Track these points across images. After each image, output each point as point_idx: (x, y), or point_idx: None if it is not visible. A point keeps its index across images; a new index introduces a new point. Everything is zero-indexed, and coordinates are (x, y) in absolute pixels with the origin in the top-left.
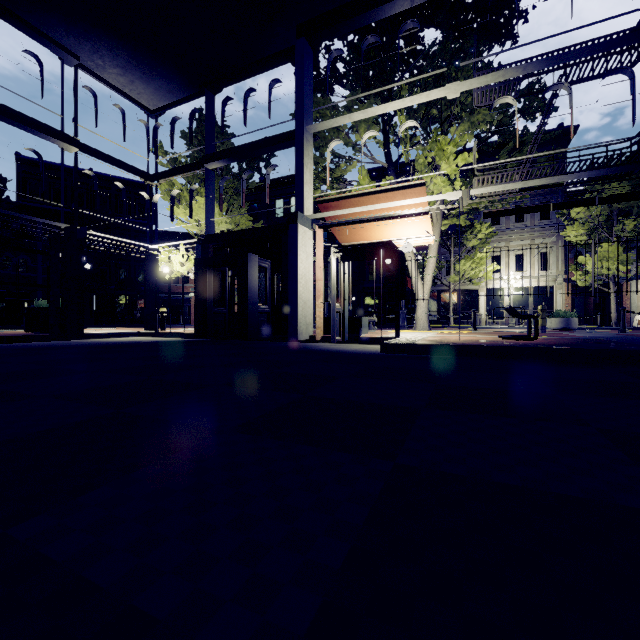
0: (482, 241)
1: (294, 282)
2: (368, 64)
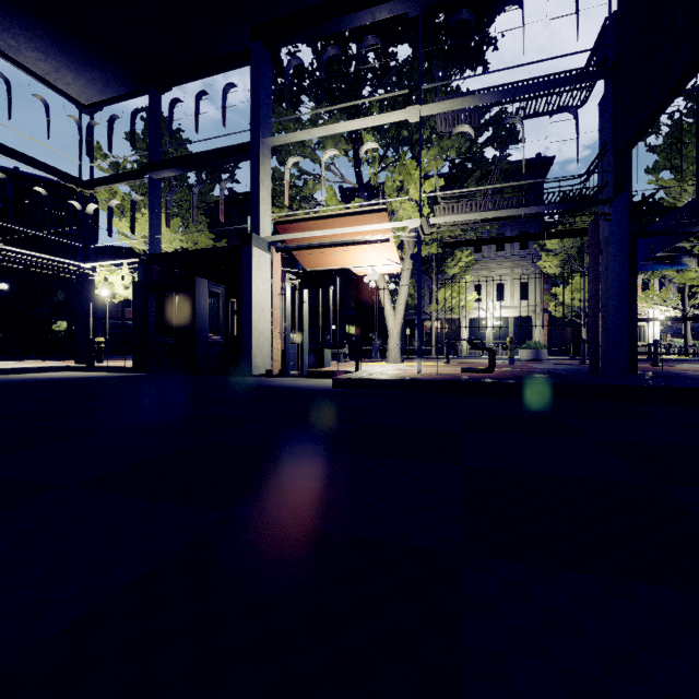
0: (463, 269)
1: (248, 310)
2: (332, 77)
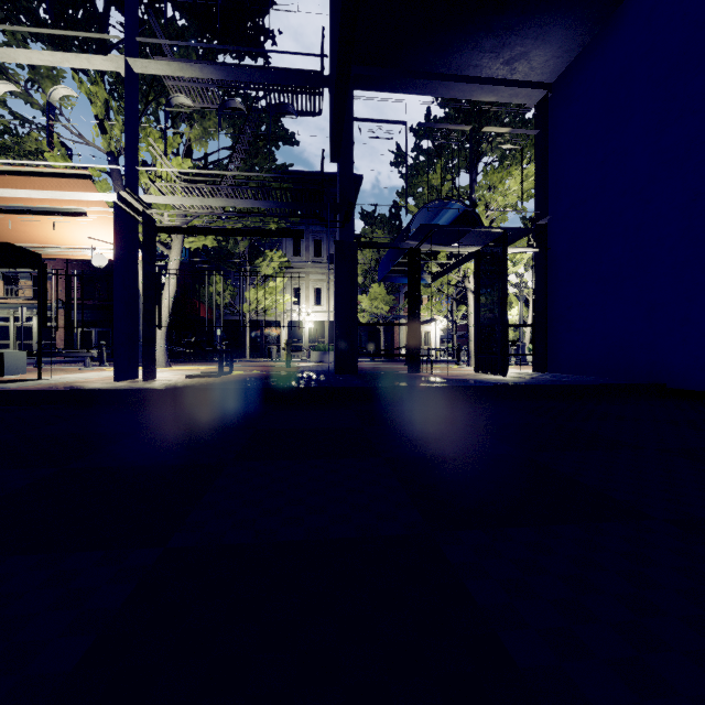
0: (276, 270)
1: None
2: None
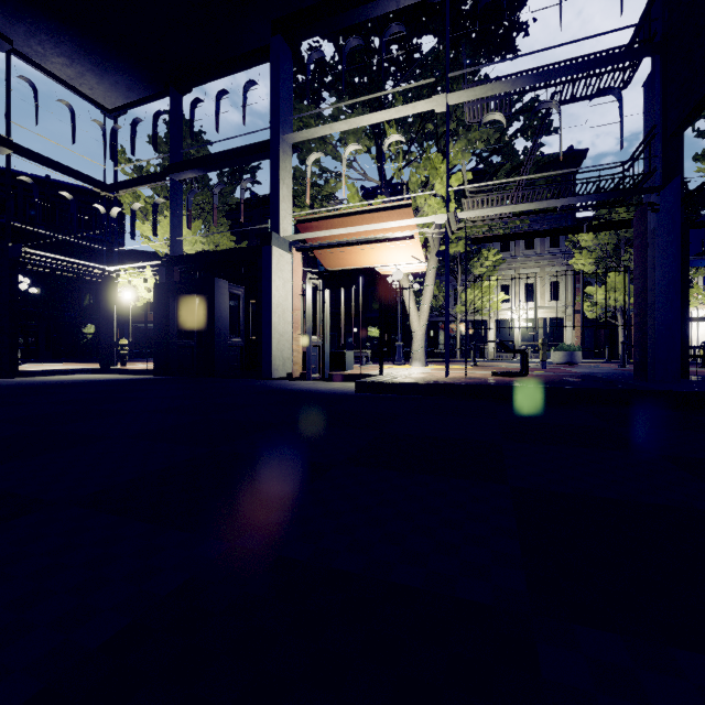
0: (490, 269)
1: (268, 312)
2: (354, 70)
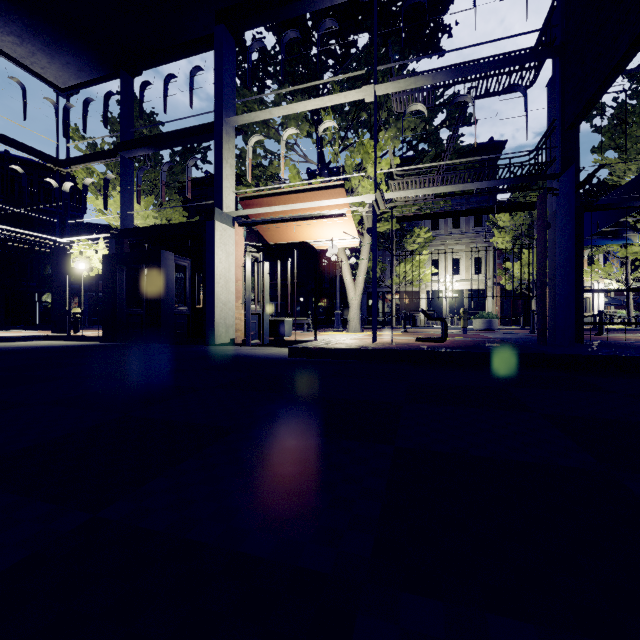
0: (421, 245)
1: (211, 282)
2: (293, 60)
